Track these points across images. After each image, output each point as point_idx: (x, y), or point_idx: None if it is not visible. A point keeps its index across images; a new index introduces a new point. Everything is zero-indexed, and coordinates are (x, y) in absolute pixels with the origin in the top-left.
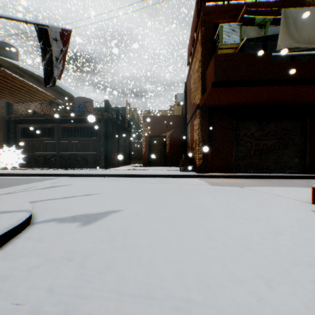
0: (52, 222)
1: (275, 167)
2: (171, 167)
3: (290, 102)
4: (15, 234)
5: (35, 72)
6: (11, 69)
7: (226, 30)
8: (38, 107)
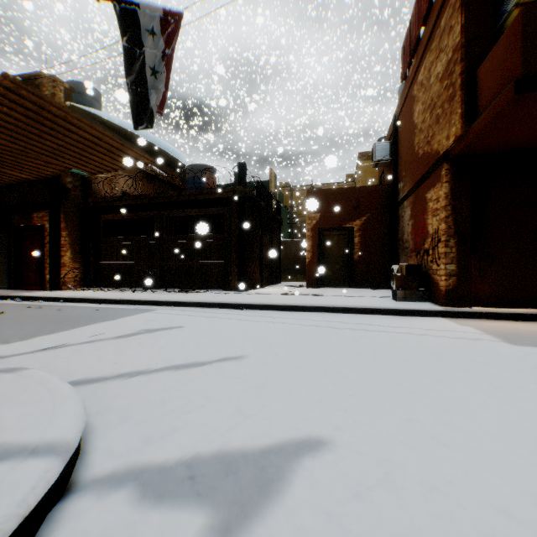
0: (128, 493)
1: None
2: (363, 288)
3: None
4: None
5: (125, 127)
6: None
7: None
8: (130, 186)
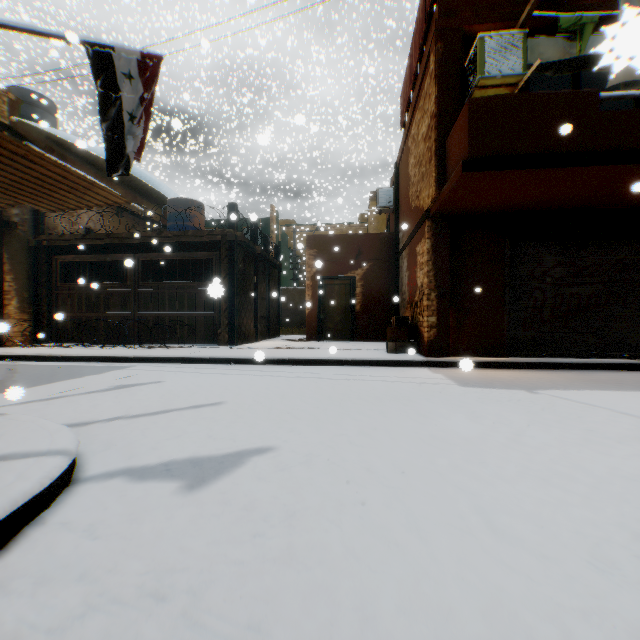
0: (120, 479)
1: (598, 345)
2: (365, 341)
3: (635, 202)
4: (33, 514)
5: (89, 149)
6: (42, 144)
7: (492, 46)
8: (95, 220)
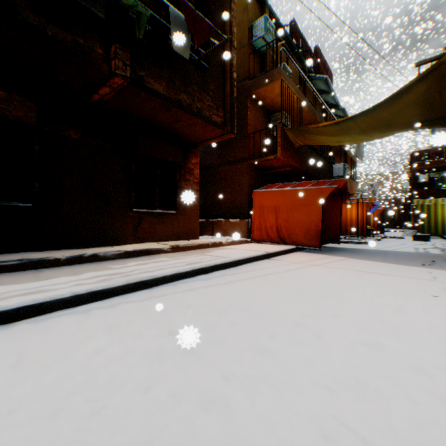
0: None
1: None
2: (397, 229)
3: None
4: None
5: None
6: None
7: (420, 176)
8: None
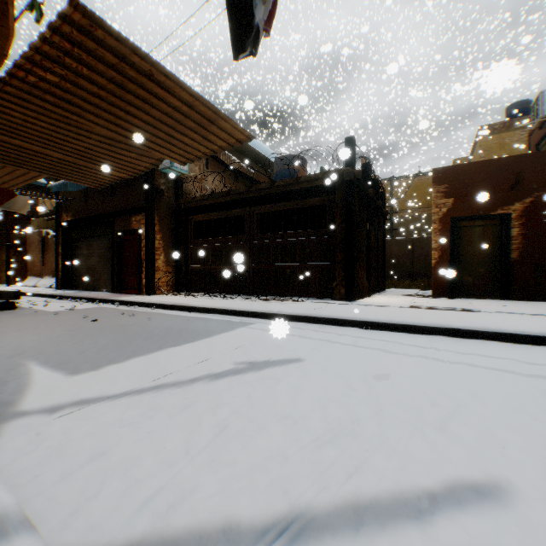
0: None
1: None
2: (526, 301)
3: None
4: None
5: None
6: None
7: None
8: (218, 185)
